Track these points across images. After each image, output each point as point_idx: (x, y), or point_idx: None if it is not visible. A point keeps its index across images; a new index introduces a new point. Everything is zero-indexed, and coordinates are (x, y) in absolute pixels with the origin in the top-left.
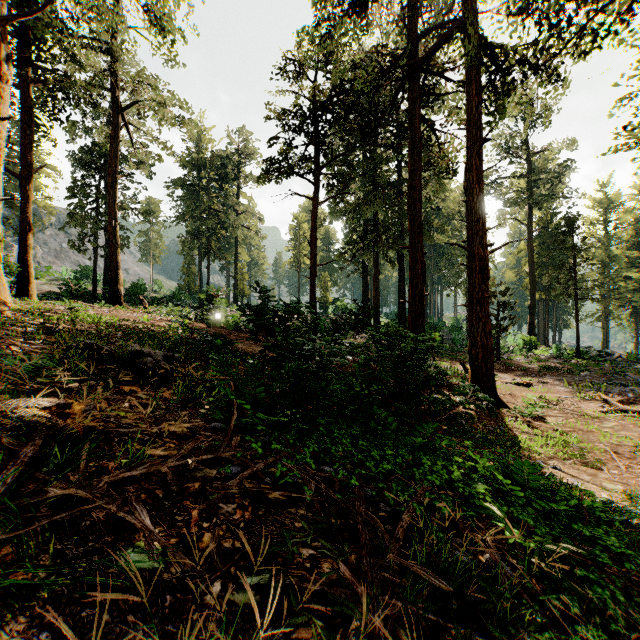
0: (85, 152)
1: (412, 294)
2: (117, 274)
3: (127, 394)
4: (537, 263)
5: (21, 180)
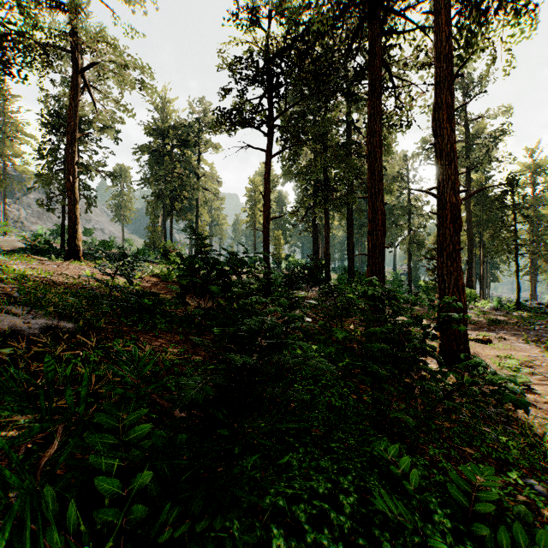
0: (53, 116)
1: (372, 247)
2: (75, 229)
3: None
4: (473, 222)
5: None
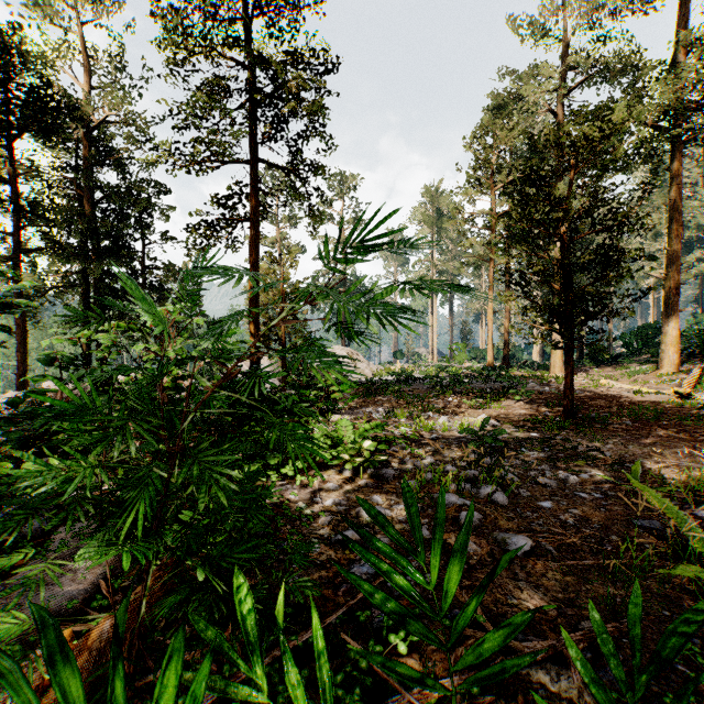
0: None
1: None
2: None
3: None
4: None
5: None
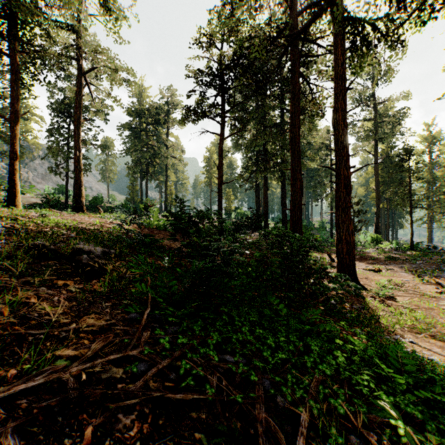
0: (60, 104)
1: (293, 204)
2: (80, 190)
3: (60, 288)
4: (381, 182)
5: (10, 122)
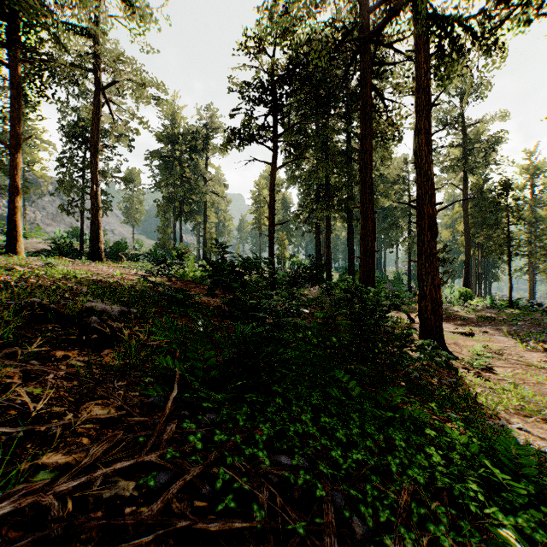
0: (73, 127)
1: (363, 250)
2: (98, 233)
3: (58, 361)
4: (471, 223)
5: (10, 149)
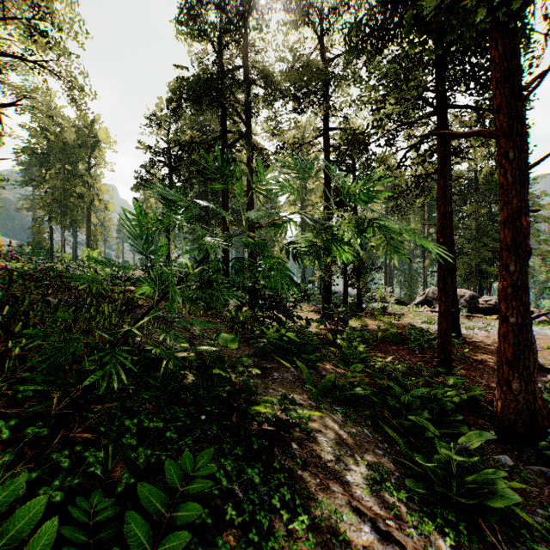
0: None
1: (224, 260)
2: None
3: None
4: None
5: None
